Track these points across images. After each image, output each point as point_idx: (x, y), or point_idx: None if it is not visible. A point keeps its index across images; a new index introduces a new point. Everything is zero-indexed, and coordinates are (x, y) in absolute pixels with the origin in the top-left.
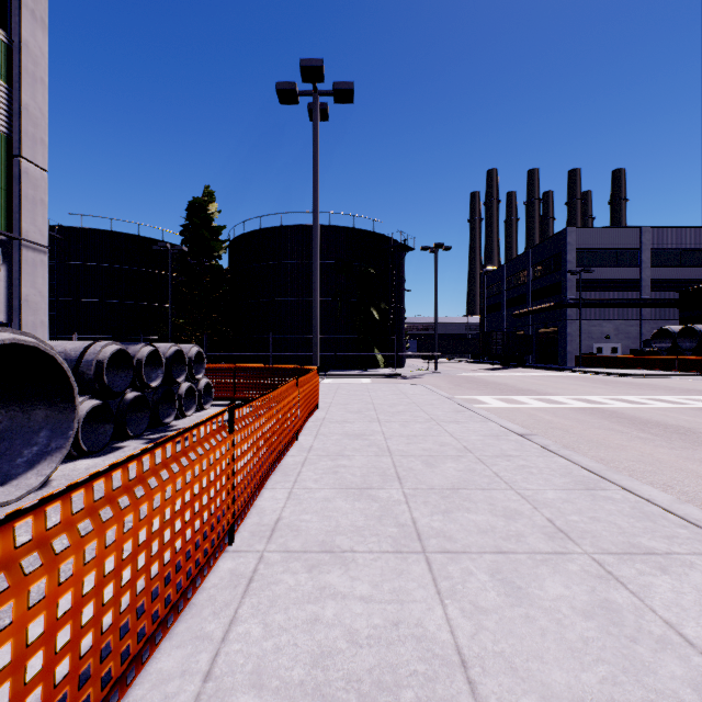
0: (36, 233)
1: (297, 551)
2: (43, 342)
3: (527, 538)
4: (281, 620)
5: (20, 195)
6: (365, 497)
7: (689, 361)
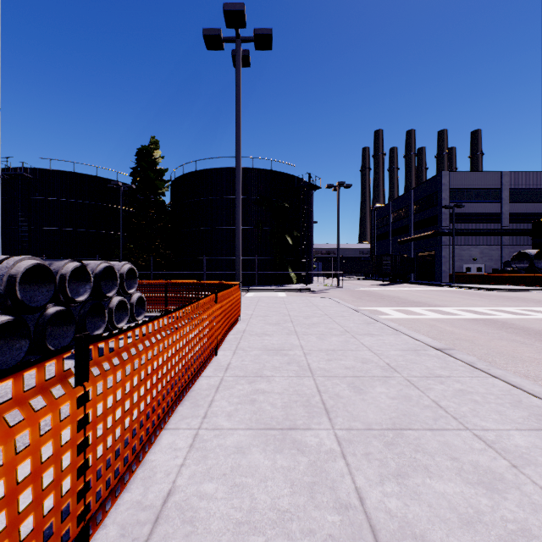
0: None
1: None
2: None
3: (540, 539)
4: None
5: None
6: (289, 445)
7: None
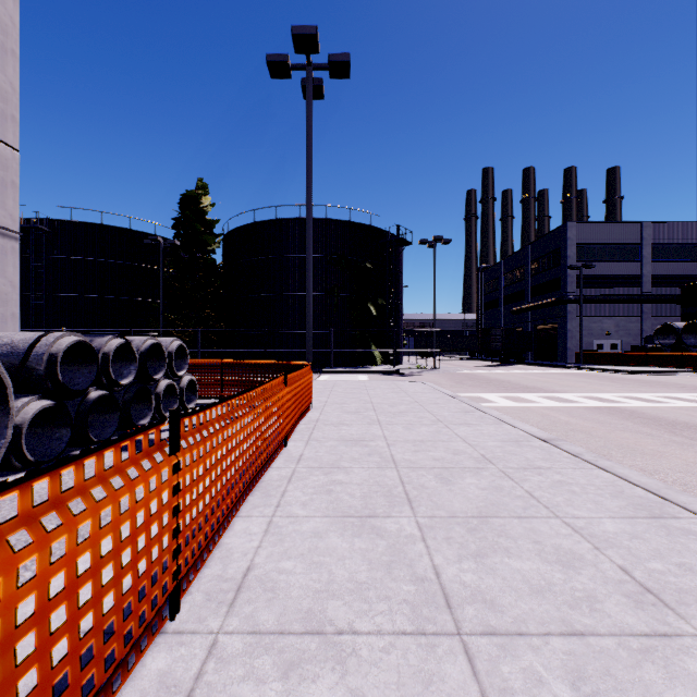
0: (6, 217)
1: (269, 631)
2: None
3: (603, 603)
4: None
5: None
6: (368, 530)
7: (695, 357)
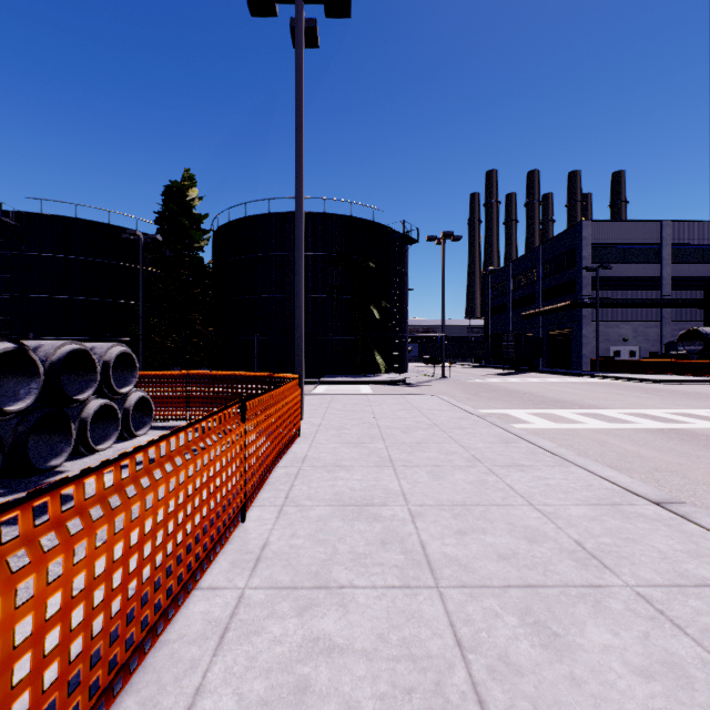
0: None
1: None
2: None
3: None
4: None
5: None
6: None
7: None
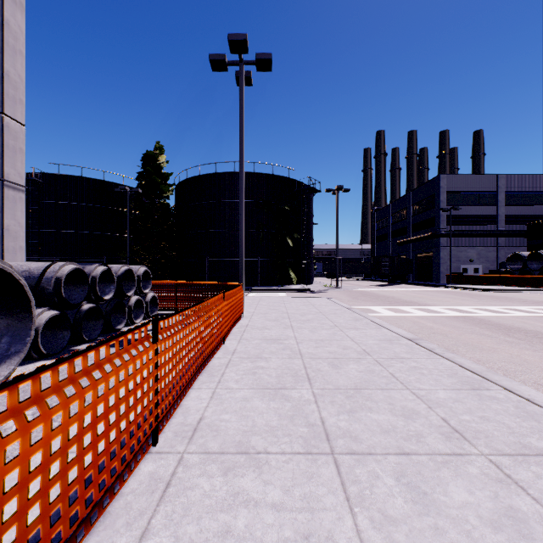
0: (16, 175)
1: (215, 452)
2: (2, 261)
3: (426, 438)
4: (192, 532)
5: (2, 145)
6: (279, 397)
7: (536, 279)
